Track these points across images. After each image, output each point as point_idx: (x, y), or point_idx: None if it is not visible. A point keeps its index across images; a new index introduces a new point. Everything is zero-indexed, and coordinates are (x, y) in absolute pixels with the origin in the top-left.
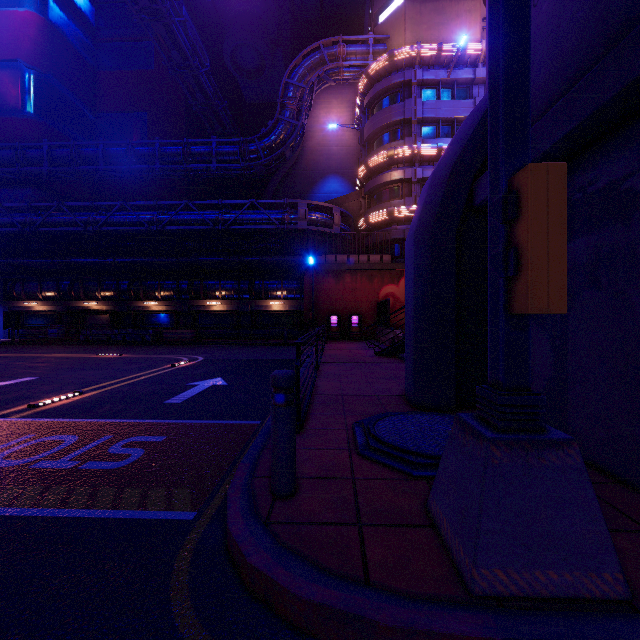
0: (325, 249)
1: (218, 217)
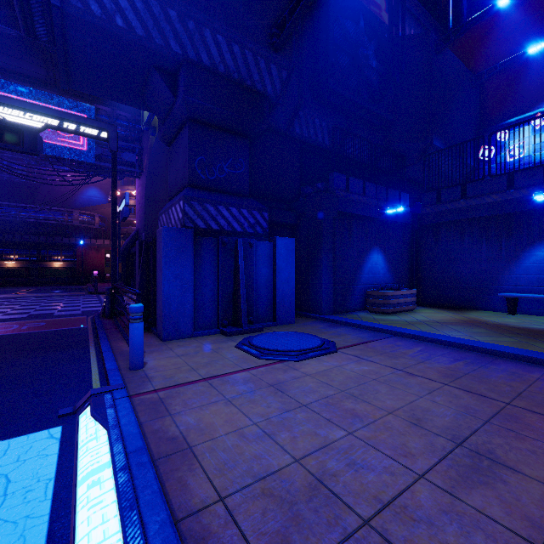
0: (89, 233)
1: (16, 213)
